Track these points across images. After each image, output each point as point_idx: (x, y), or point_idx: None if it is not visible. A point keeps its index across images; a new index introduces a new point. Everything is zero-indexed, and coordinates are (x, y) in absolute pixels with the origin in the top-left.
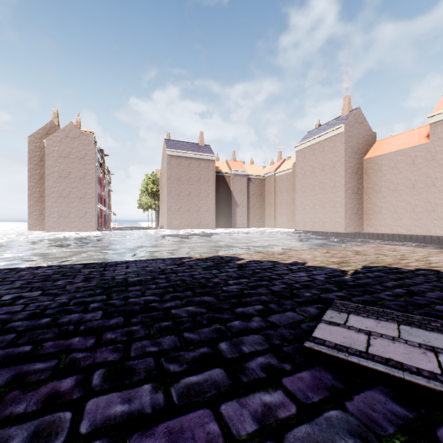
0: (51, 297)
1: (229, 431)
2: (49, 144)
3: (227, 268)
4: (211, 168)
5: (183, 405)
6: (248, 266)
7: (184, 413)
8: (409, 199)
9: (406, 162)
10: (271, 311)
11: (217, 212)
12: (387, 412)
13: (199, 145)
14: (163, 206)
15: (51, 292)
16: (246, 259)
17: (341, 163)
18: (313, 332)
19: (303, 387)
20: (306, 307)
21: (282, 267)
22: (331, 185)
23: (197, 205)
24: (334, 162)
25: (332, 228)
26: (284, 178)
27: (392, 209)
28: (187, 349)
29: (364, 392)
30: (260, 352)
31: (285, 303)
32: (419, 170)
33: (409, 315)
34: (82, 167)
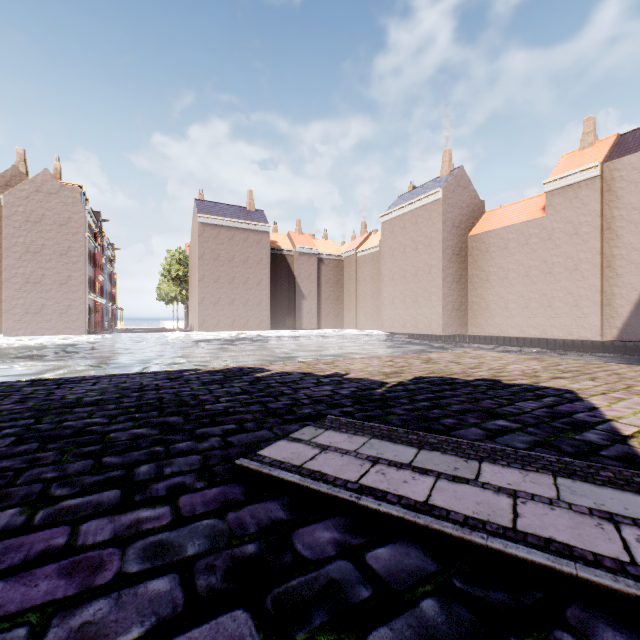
0: None
1: (75, 543)
2: (9, 201)
3: (236, 382)
4: (264, 243)
5: (42, 524)
6: (267, 379)
7: (37, 531)
8: (522, 290)
9: (519, 241)
10: (242, 430)
11: (275, 307)
12: (264, 518)
13: (248, 210)
14: (193, 298)
15: None
16: (272, 371)
17: (438, 241)
18: (262, 449)
19: (198, 502)
20: (290, 425)
21: (311, 380)
22: (426, 270)
23: (244, 296)
24: (430, 239)
25: (427, 328)
26: (368, 260)
27: (502, 303)
28: (96, 473)
29: (261, 502)
30: (183, 473)
31: (268, 421)
32: (534, 253)
33: (395, 428)
34: (64, 238)
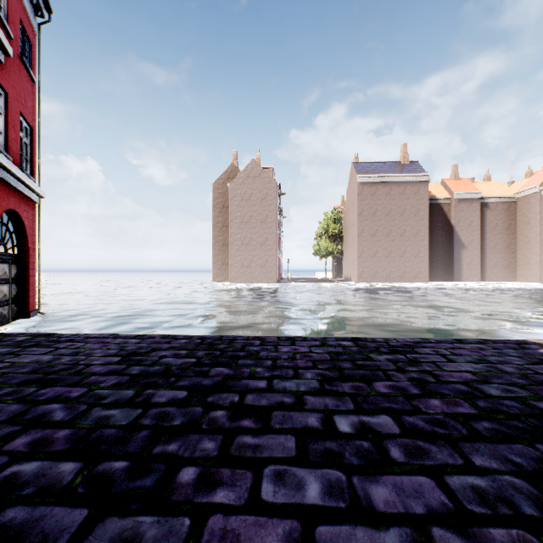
0: (453, 453)
1: None
2: (232, 187)
3: None
4: (421, 194)
5: None
6: None
7: None
8: None
9: None
10: None
11: (428, 258)
12: None
13: (401, 164)
14: (350, 251)
15: (415, 424)
16: None
17: None
18: None
19: None
20: None
21: None
22: None
23: (400, 248)
24: None
25: None
26: None
27: None
28: None
29: None
30: None
31: None
32: None
33: None
34: (263, 210)
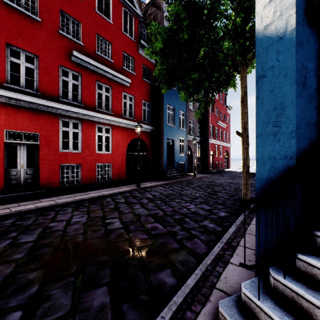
0: None
1: None
2: None
3: None
4: None
5: None
6: None
7: None
8: None
9: None
10: None
11: None
12: None
13: None
14: None
15: None
16: None
17: None
18: None
19: None
20: None
21: None
22: None
23: None
24: None
25: None
26: None
27: None
28: None
29: None
30: None
31: None
32: None
33: None
34: None
